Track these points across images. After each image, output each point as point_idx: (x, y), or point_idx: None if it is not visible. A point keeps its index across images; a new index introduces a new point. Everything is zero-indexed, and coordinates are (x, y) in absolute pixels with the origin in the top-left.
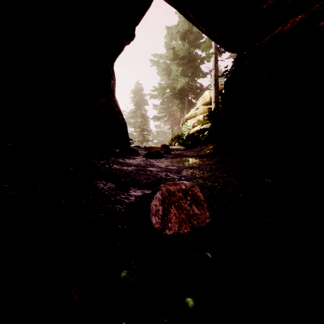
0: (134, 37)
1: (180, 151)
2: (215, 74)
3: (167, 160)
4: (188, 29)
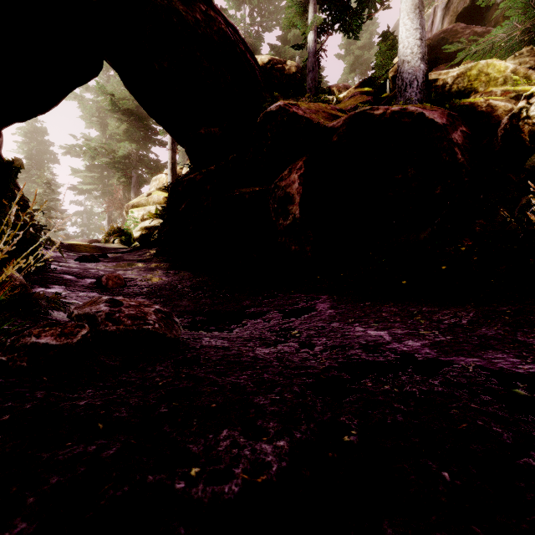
0: None
1: (121, 254)
2: (173, 156)
3: (105, 264)
4: None
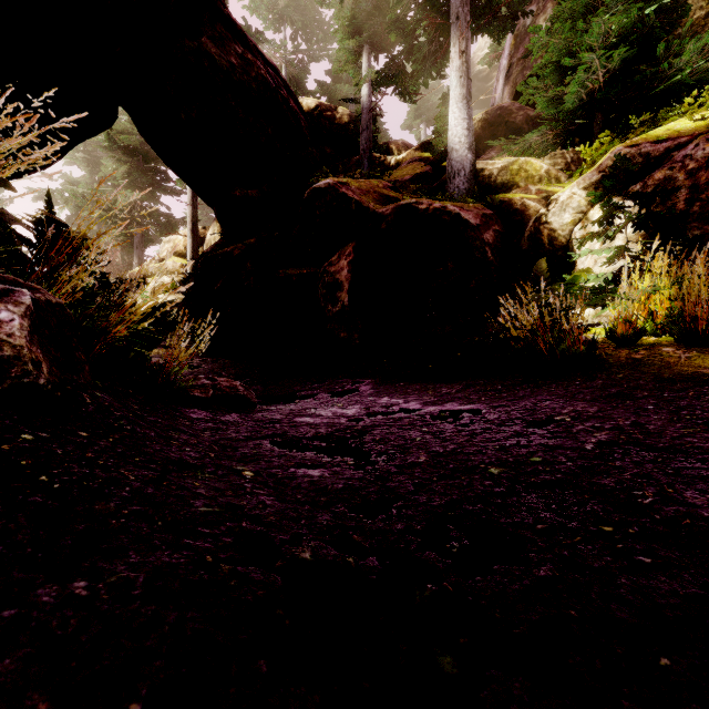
0: None
1: None
2: (194, 213)
3: None
4: None
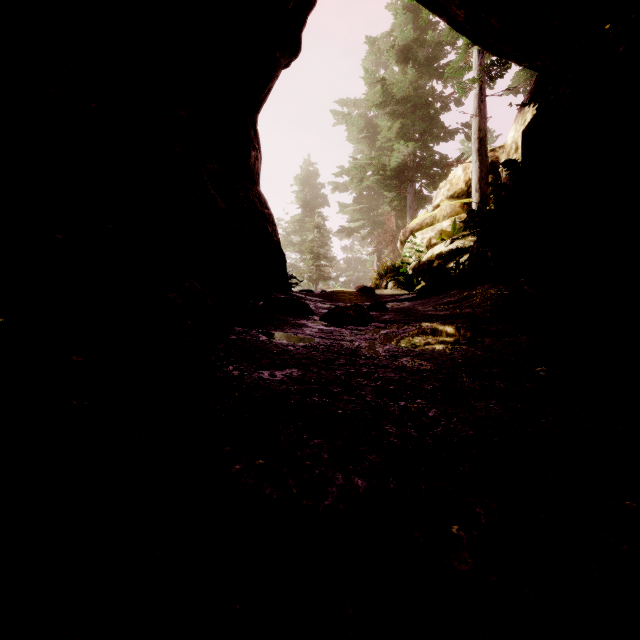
0: (300, 50)
1: (408, 303)
2: (481, 126)
3: (385, 329)
4: (415, 37)
